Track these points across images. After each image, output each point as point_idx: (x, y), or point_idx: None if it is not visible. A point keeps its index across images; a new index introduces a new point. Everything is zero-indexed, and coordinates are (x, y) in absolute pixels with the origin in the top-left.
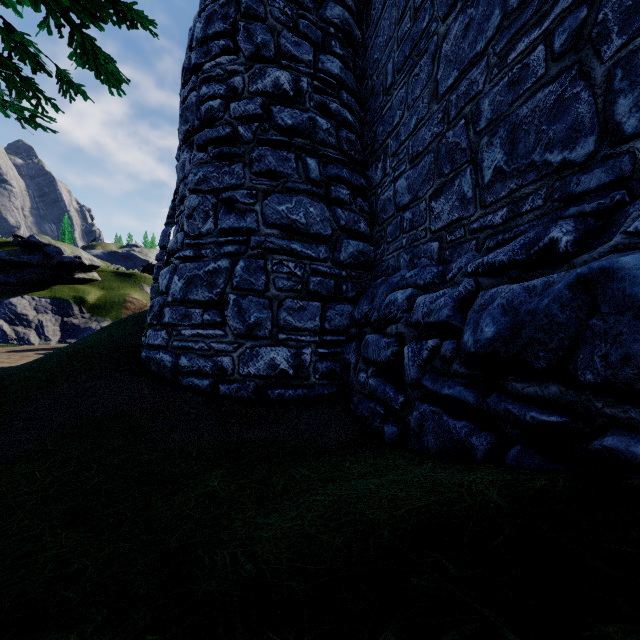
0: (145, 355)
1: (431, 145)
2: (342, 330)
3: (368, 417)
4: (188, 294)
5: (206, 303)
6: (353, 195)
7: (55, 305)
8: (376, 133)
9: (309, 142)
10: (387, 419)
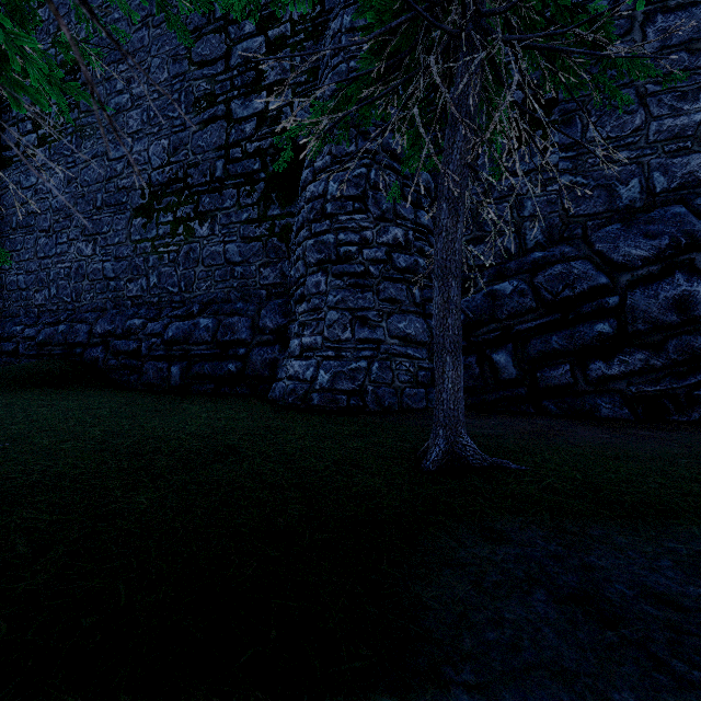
0: None
1: (35, 272)
2: None
3: None
4: None
5: None
6: None
7: None
8: (6, 243)
9: None
10: None
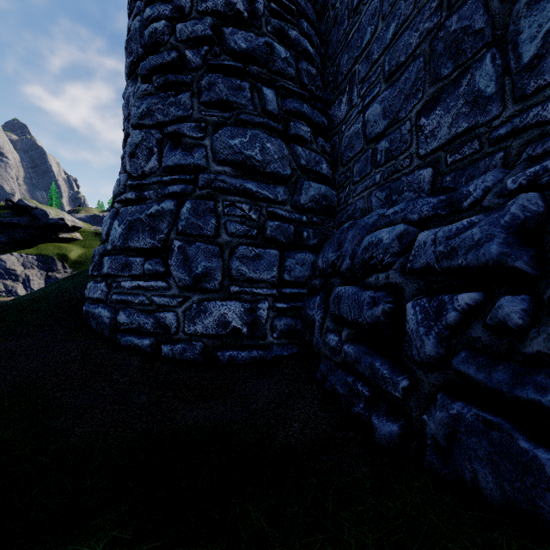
0: (85, 309)
1: (419, 47)
2: (303, 282)
3: (344, 396)
4: (128, 241)
5: (148, 251)
6: (314, 134)
7: (41, 261)
8: (339, 65)
9: (266, 71)
10: (375, 405)
